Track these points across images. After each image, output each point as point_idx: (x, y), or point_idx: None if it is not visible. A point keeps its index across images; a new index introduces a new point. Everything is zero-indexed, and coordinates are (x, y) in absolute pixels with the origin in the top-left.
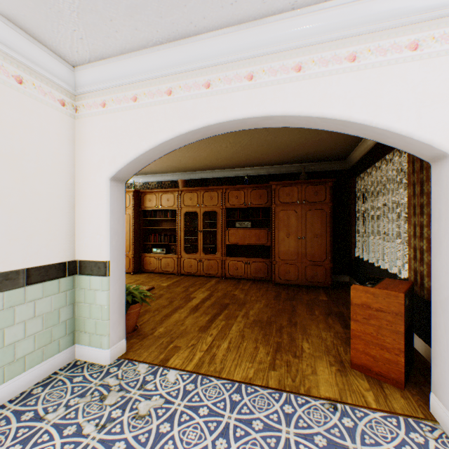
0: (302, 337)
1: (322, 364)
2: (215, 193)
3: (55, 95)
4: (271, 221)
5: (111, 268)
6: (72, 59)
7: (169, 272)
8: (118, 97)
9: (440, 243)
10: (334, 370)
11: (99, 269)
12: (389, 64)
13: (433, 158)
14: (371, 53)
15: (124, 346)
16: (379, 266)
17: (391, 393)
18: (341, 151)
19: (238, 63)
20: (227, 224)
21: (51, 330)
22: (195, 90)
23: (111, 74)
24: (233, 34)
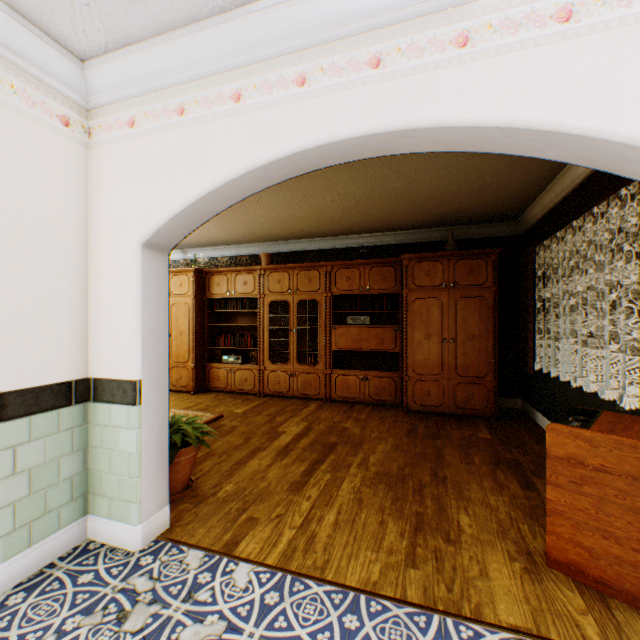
0: (456, 505)
1: (496, 557)
2: (316, 272)
3: (51, 107)
4: (400, 315)
5: (144, 391)
6: (78, 47)
7: (247, 391)
8: (154, 110)
9: None
10: (519, 569)
11: (124, 394)
12: (638, 22)
13: None
14: (602, 4)
15: (167, 517)
16: (578, 386)
17: (628, 621)
18: (511, 206)
19: (354, 39)
20: (334, 319)
21: (44, 493)
22: (280, 90)
23: (142, 70)
24: None
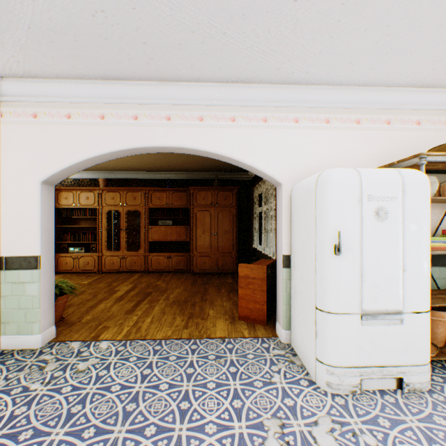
0: (209, 307)
1: (221, 320)
2: (139, 193)
3: None
4: (190, 220)
5: (42, 262)
6: (2, 72)
7: (89, 271)
8: (51, 112)
9: (279, 234)
10: (228, 322)
11: (29, 264)
12: (253, 128)
13: (276, 184)
14: (243, 119)
15: (54, 331)
16: (266, 253)
17: (259, 328)
18: None
19: (159, 106)
20: (150, 222)
21: None
22: (125, 119)
23: (44, 91)
24: (156, 87)
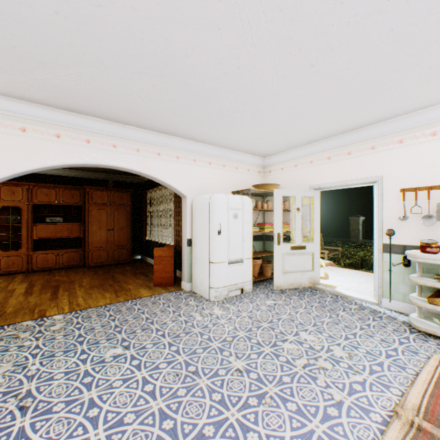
0: (127, 285)
1: (142, 289)
2: (20, 188)
3: None
4: (84, 217)
5: None
6: None
7: None
8: (3, 123)
9: (185, 226)
10: (148, 289)
11: None
12: (171, 161)
13: (183, 196)
14: (165, 155)
15: None
16: (161, 243)
17: (170, 288)
18: None
19: (108, 137)
20: (34, 219)
21: None
22: (79, 141)
23: None
24: (108, 124)
